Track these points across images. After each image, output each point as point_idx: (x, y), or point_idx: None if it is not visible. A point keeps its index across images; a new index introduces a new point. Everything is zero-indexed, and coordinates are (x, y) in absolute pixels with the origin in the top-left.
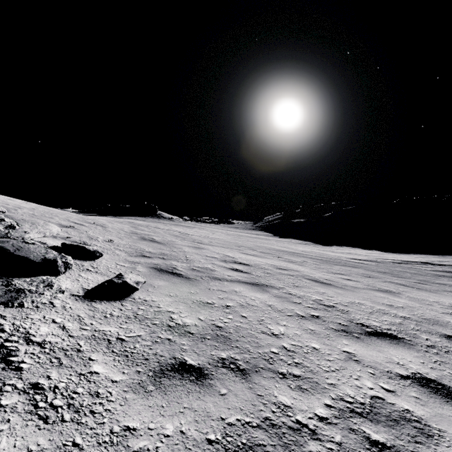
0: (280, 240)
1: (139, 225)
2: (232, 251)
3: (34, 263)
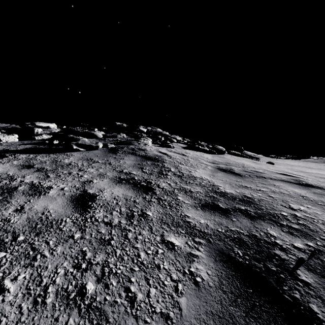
0: None
1: None
2: None
3: (255, 157)
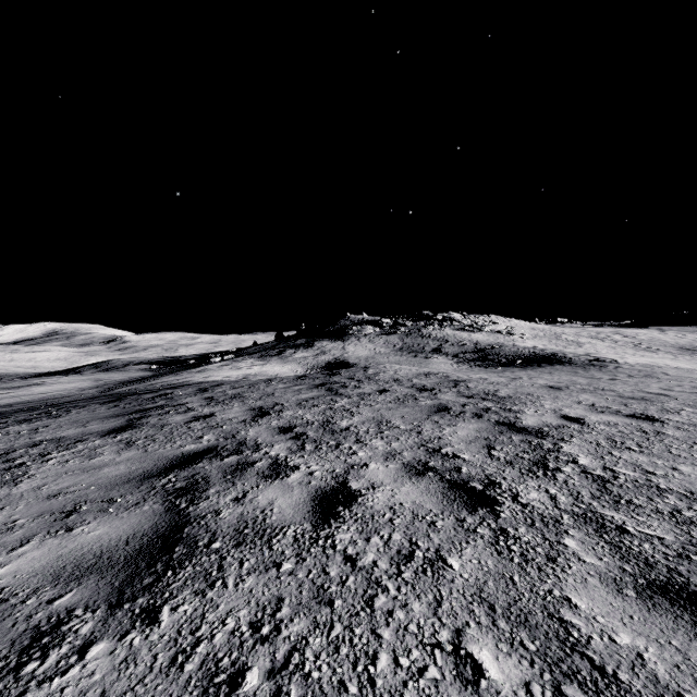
0: None
1: (601, 333)
2: (595, 340)
3: (512, 334)
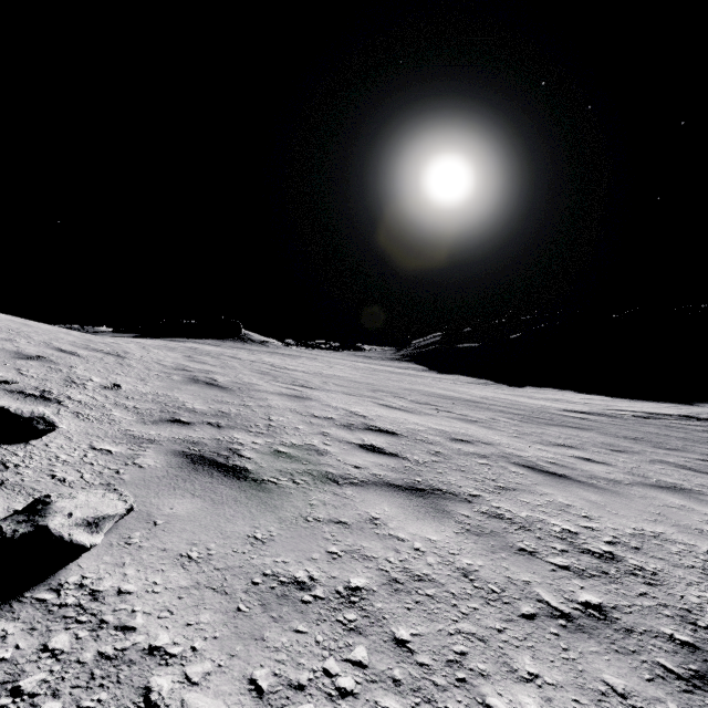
0: (441, 377)
1: (204, 353)
2: (363, 402)
3: None
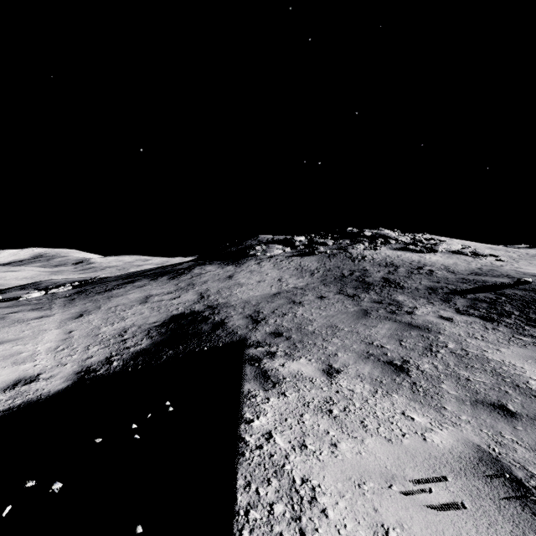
0: None
1: None
2: None
3: (481, 255)
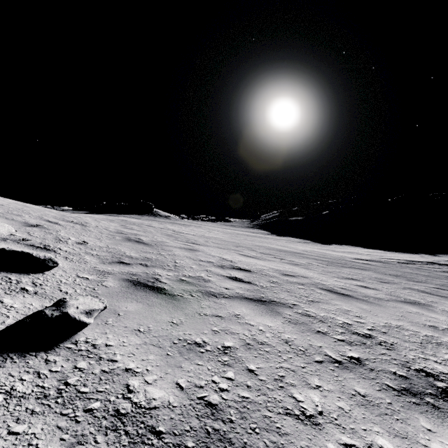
0: (278, 238)
1: (131, 223)
2: (230, 253)
3: None
